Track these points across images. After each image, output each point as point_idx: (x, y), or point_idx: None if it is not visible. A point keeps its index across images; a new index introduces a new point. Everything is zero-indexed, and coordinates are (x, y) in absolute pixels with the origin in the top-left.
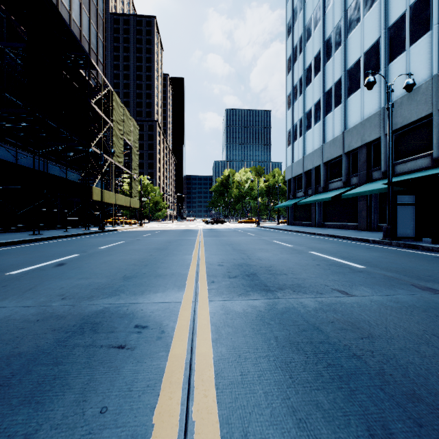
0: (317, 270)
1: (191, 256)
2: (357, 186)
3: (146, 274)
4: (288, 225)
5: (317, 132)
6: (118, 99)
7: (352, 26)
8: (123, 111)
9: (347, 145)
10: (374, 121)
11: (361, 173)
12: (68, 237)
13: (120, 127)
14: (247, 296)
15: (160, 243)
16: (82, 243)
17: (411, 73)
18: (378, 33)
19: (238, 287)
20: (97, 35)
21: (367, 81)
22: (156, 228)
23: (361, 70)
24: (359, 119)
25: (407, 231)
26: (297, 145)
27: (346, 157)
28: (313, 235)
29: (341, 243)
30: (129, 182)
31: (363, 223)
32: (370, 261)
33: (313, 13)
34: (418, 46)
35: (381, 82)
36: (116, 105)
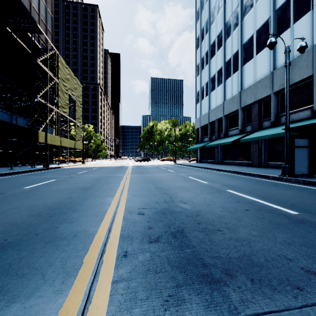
0: (253, 221)
1: (111, 199)
2: (251, 133)
3: (38, 235)
4: (197, 162)
5: (220, 92)
6: (63, 61)
7: (247, 10)
8: (67, 71)
9: (243, 102)
10: (265, 82)
11: (254, 123)
12: (8, 175)
13: (65, 84)
14: (179, 310)
15: (89, 180)
16: (12, 182)
17: (294, 44)
18: (267, 14)
19: (162, 272)
20: (46, 9)
21: (269, 41)
22: (94, 165)
23: (254, 44)
24: (253, 81)
25: (302, 169)
26: (204, 103)
27: (242, 111)
28: (219, 171)
29: (248, 179)
30: (74, 128)
31: (256, 162)
32: (294, 203)
33: (216, 2)
34: (300, 23)
35: (271, 52)
36: (61, 66)
